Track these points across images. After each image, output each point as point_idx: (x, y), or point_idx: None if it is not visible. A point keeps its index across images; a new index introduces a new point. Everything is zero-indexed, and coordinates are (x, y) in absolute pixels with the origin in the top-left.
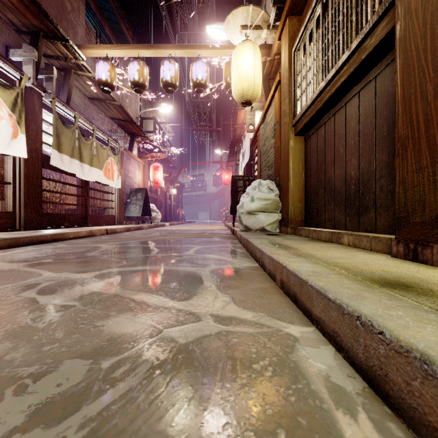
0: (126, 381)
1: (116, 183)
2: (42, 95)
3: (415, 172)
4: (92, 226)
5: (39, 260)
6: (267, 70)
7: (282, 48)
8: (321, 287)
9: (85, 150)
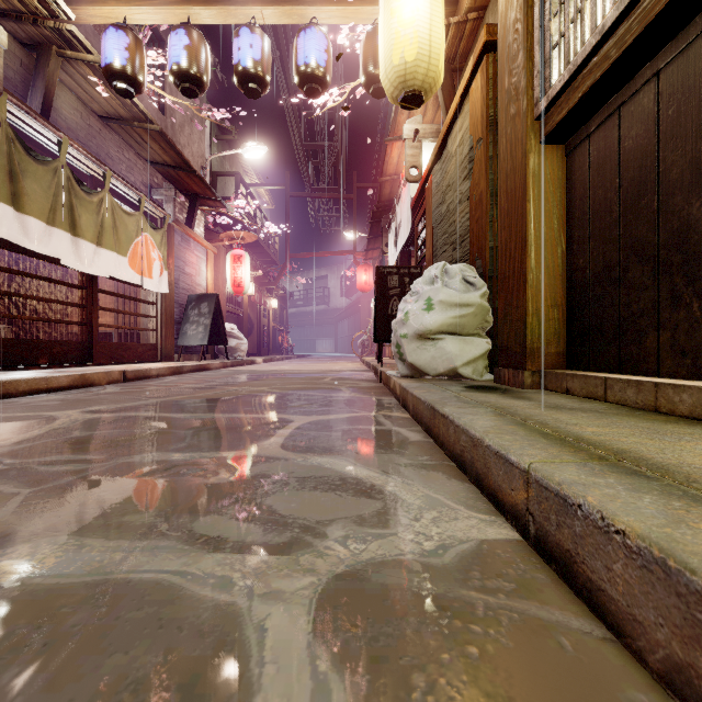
0: None
1: (158, 282)
2: None
3: None
4: (105, 364)
5: None
6: (450, 48)
7: None
8: None
9: (86, 213)
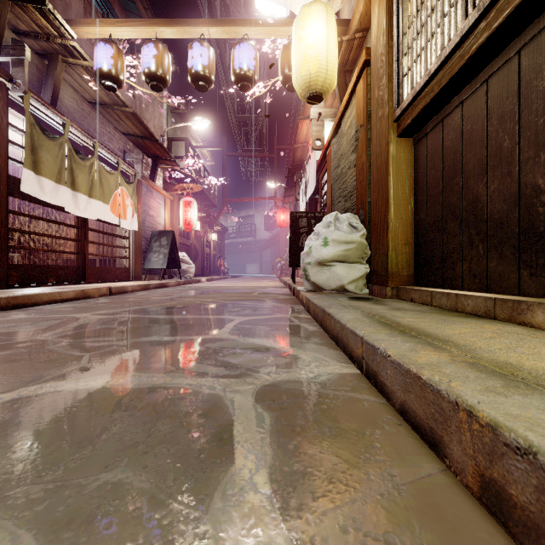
0: None
1: (130, 222)
2: (9, 87)
3: None
4: (93, 282)
5: None
6: (343, 56)
7: (374, 0)
8: None
9: (81, 173)
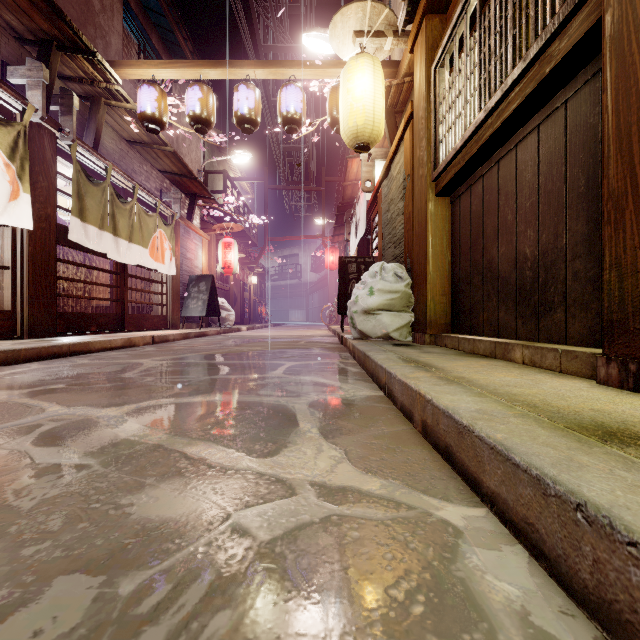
0: (160, 624)
1: (168, 267)
2: (57, 136)
3: (638, 249)
4: (132, 331)
5: (45, 385)
6: (393, 98)
7: (416, 63)
8: (499, 441)
9: (122, 218)
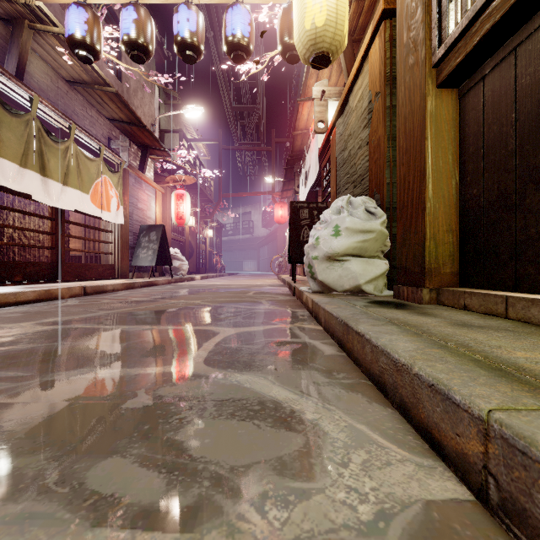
0: None
1: (115, 215)
2: None
3: None
4: (70, 281)
5: None
6: (351, 22)
7: None
8: None
9: (54, 158)
